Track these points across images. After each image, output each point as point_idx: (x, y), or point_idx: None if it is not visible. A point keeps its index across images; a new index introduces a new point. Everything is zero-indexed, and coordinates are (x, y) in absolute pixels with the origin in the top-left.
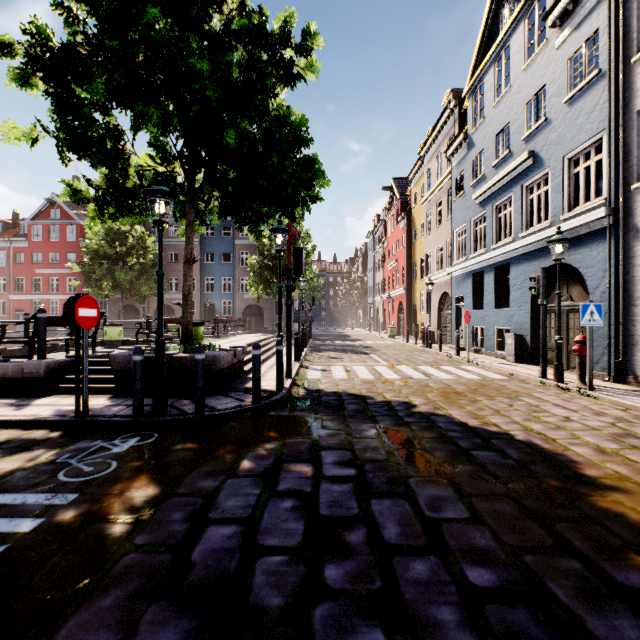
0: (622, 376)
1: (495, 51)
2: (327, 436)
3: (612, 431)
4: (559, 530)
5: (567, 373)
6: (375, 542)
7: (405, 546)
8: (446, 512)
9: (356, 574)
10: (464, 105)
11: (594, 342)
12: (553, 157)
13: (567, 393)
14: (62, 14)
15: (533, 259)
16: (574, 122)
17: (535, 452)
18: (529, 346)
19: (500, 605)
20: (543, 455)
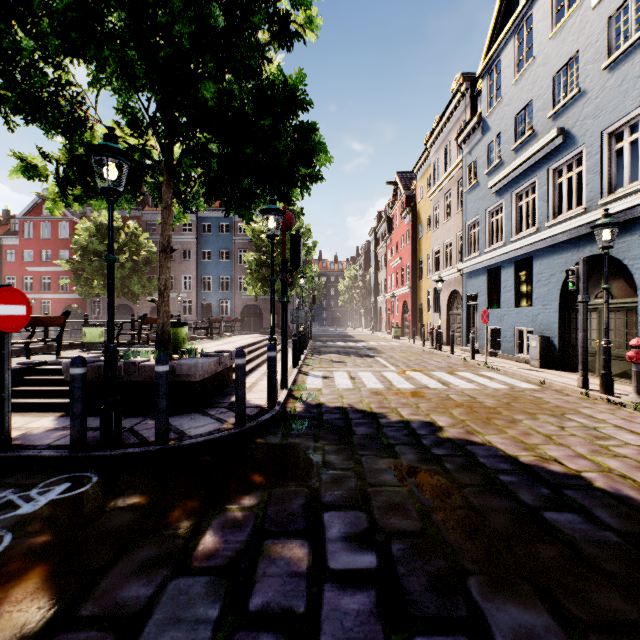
0: None
1: (515, 22)
2: (331, 481)
3: None
4: None
5: None
6: None
7: None
8: None
9: None
10: (477, 87)
11: None
12: (589, 133)
13: (622, 409)
14: None
15: (563, 251)
16: (617, 89)
17: (638, 515)
18: (557, 349)
19: None
20: None
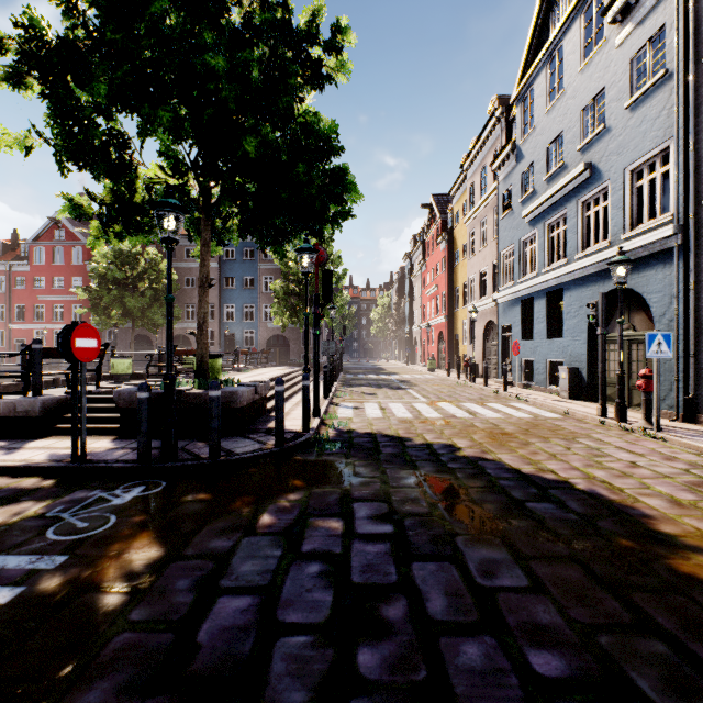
0: (692, 415)
1: (547, 52)
2: (360, 485)
3: (687, 479)
4: (637, 602)
5: (629, 411)
6: (418, 618)
7: (454, 623)
8: (501, 579)
9: (396, 660)
10: (512, 113)
11: (660, 376)
12: (613, 169)
13: (631, 434)
14: (60, 5)
15: (590, 283)
16: (637, 129)
17: (600, 504)
18: (586, 381)
19: (573, 702)
20: (610, 508)
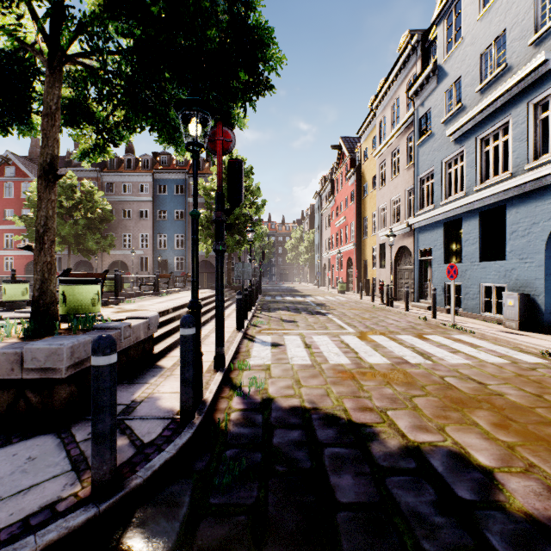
0: None
1: None
2: None
3: None
4: None
5: None
6: None
7: None
8: None
9: None
10: (429, 38)
11: None
12: None
13: None
14: None
15: (550, 195)
16: None
17: None
18: (542, 309)
19: None
20: None
